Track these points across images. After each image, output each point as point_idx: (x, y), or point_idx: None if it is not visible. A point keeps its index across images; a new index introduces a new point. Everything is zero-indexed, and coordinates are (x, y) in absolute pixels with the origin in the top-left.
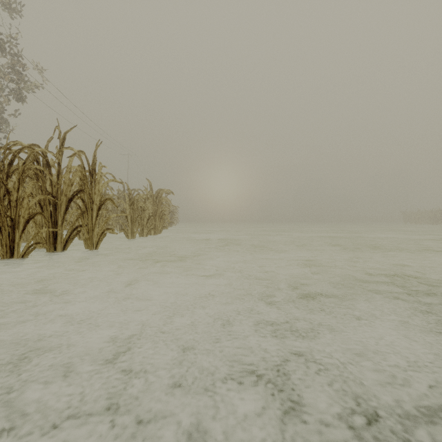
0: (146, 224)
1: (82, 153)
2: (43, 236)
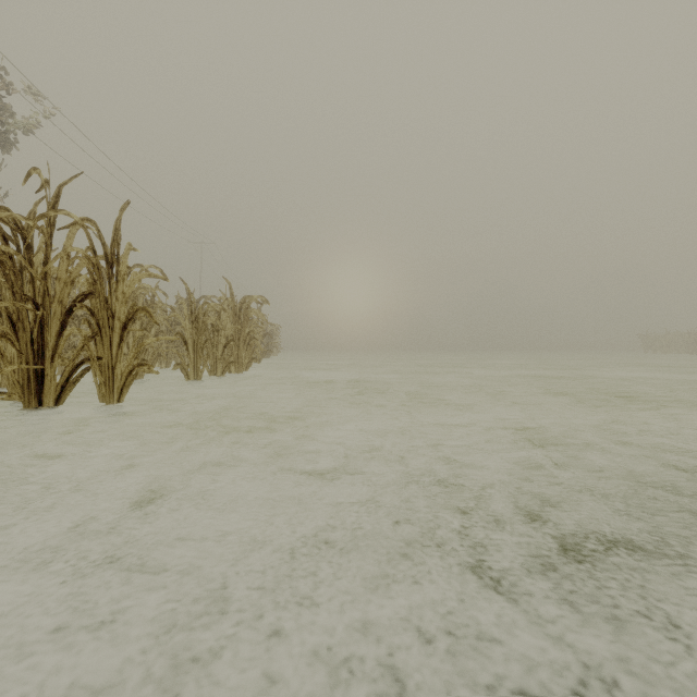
0: (221, 355)
1: (90, 223)
2: (16, 379)
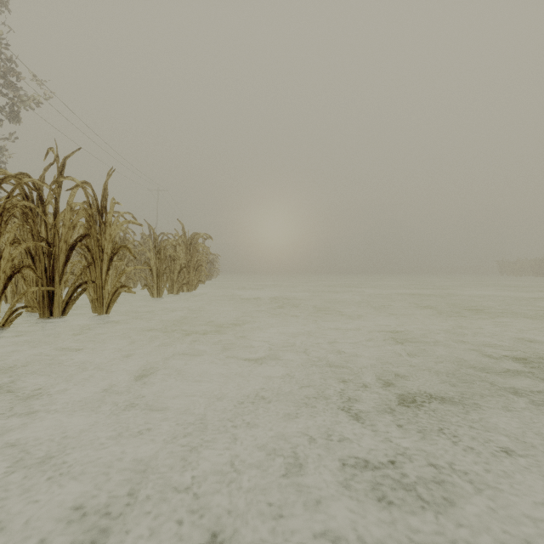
0: (176, 278)
1: (87, 185)
2: (34, 297)
